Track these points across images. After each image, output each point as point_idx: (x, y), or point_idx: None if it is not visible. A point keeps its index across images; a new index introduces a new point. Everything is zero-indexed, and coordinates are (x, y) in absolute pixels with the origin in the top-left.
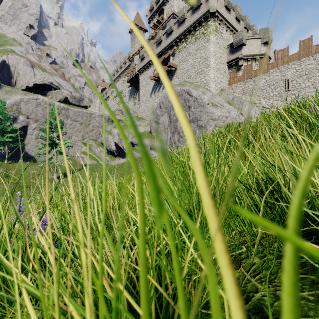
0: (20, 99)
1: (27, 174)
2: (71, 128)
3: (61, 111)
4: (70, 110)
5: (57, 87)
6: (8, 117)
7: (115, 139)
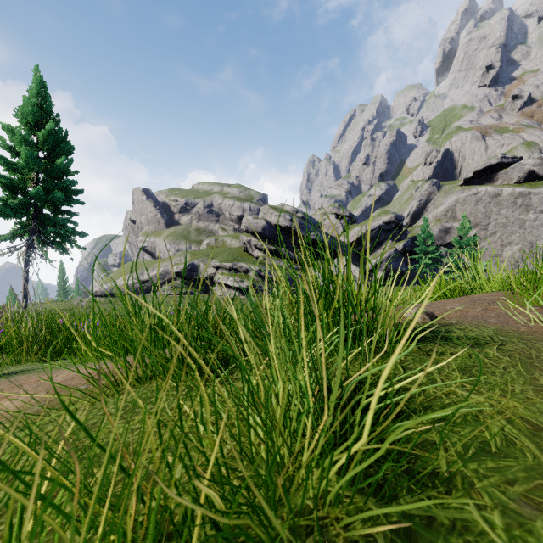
0: (454, 201)
1: None
2: (534, 227)
3: (514, 201)
4: (532, 195)
5: (513, 160)
6: (429, 235)
7: None
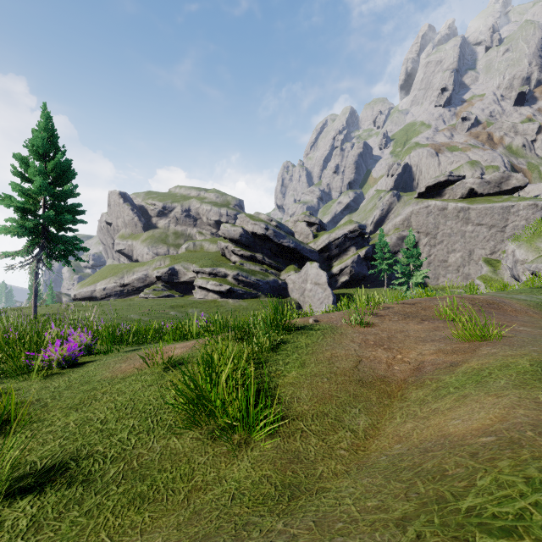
0: (410, 212)
1: None
2: (472, 237)
3: (457, 215)
4: (470, 210)
5: (458, 178)
6: (386, 244)
7: (508, 261)
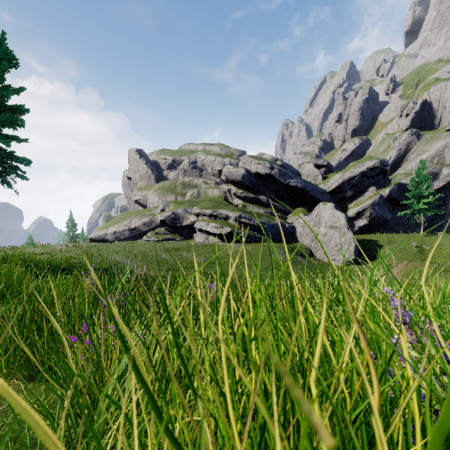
0: (442, 146)
1: (448, 253)
2: None
3: None
4: None
5: None
6: (423, 178)
7: None
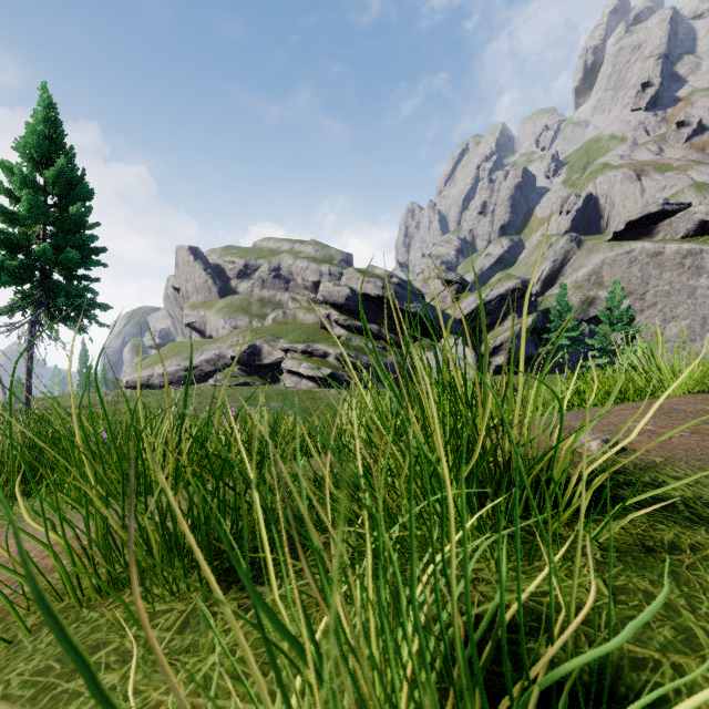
0: (600, 262)
1: None
2: (707, 296)
3: (681, 262)
4: (705, 253)
5: (679, 207)
6: (567, 307)
7: None
